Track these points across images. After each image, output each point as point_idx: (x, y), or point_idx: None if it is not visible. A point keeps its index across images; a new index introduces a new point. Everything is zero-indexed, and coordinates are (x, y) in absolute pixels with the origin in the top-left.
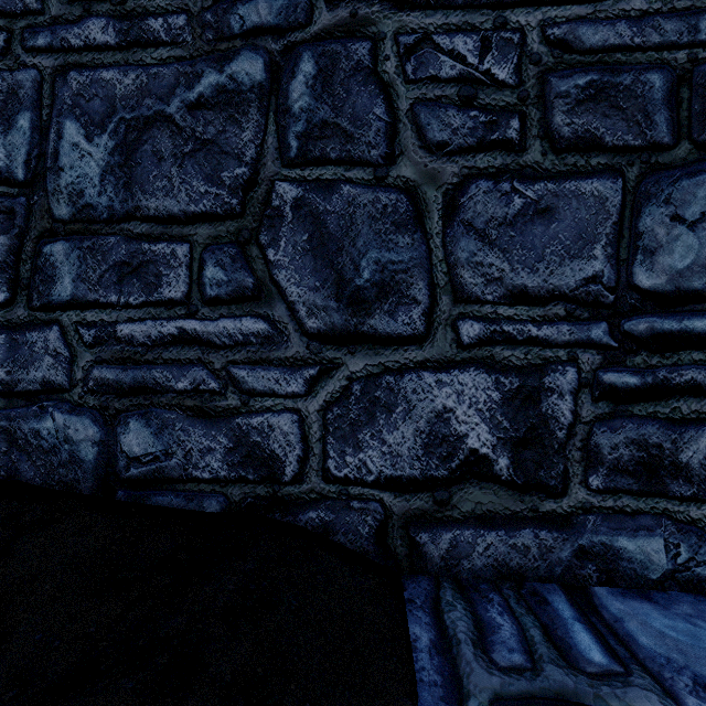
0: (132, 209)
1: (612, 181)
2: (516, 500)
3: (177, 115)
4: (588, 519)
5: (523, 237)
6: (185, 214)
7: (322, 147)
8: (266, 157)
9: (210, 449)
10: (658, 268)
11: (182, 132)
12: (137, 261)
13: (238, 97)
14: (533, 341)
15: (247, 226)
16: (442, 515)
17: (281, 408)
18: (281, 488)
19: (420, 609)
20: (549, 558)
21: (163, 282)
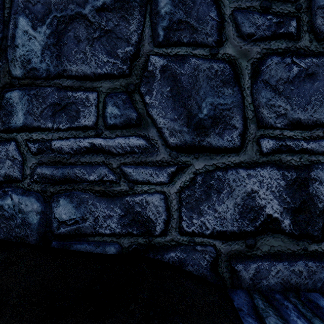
0: (61, 71)
1: None
2: (294, 244)
3: (89, 14)
4: None
5: (298, 90)
6: (94, 74)
7: (178, 35)
8: (144, 40)
9: (109, 216)
10: None
11: (92, 25)
12: (64, 103)
13: (127, 4)
14: (304, 151)
15: (133, 82)
16: (251, 253)
17: (153, 191)
18: (153, 238)
19: (248, 316)
20: (314, 278)
21: (81, 115)
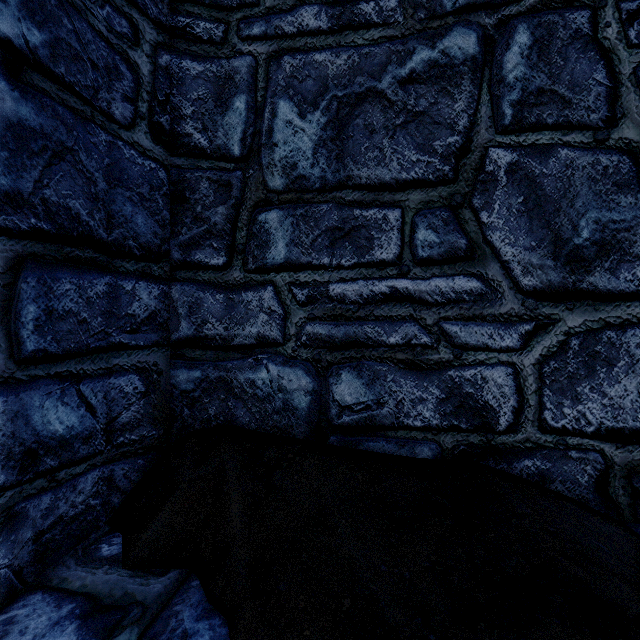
0: (344, 178)
1: None
2: None
3: (388, 90)
4: None
5: None
6: (397, 181)
7: (538, 113)
8: (479, 125)
9: (421, 399)
10: None
11: (393, 106)
12: (348, 226)
13: (450, 71)
14: None
15: (460, 191)
16: None
17: (495, 362)
18: (495, 437)
19: None
20: None
21: (375, 245)
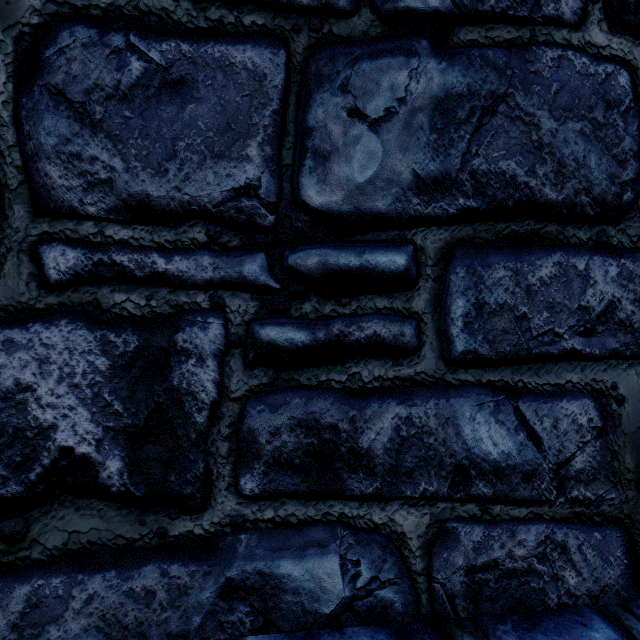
0: None
1: (273, 51)
2: (134, 522)
3: None
4: (239, 539)
5: (144, 121)
6: None
7: None
8: None
9: None
10: (332, 180)
11: None
12: None
13: None
14: (160, 279)
15: None
16: (14, 558)
17: None
18: None
19: None
20: (184, 604)
21: None
